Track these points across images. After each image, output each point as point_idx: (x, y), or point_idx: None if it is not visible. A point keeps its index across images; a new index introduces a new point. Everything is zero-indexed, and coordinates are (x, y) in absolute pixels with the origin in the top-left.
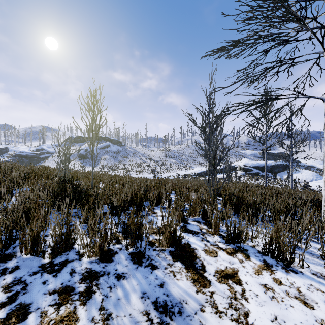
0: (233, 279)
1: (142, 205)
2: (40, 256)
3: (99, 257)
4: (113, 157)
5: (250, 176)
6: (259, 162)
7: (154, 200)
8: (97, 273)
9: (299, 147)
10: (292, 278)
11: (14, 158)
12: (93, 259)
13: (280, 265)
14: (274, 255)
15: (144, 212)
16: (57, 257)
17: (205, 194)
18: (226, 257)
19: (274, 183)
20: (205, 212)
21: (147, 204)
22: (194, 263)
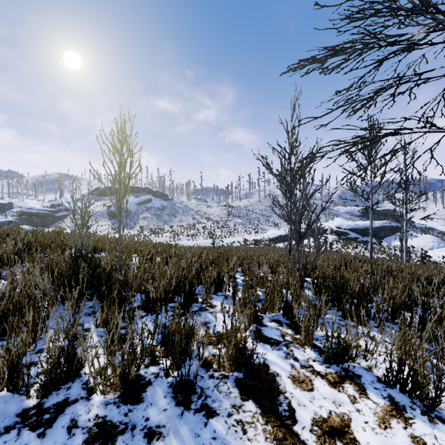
0: (344, 439)
1: (193, 295)
2: (23, 393)
3: (121, 393)
4: (156, 215)
5: (345, 243)
6: (358, 222)
7: (212, 287)
8: (114, 428)
9: (416, 203)
10: (442, 434)
11: (21, 217)
12: (111, 397)
13: (418, 406)
14: (406, 387)
15: (197, 305)
16: (51, 395)
17: (287, 274)
18: (327, 392)
19: (380, 252)
20: (289, 306)
21: (201, 290)
22: (276, 403)
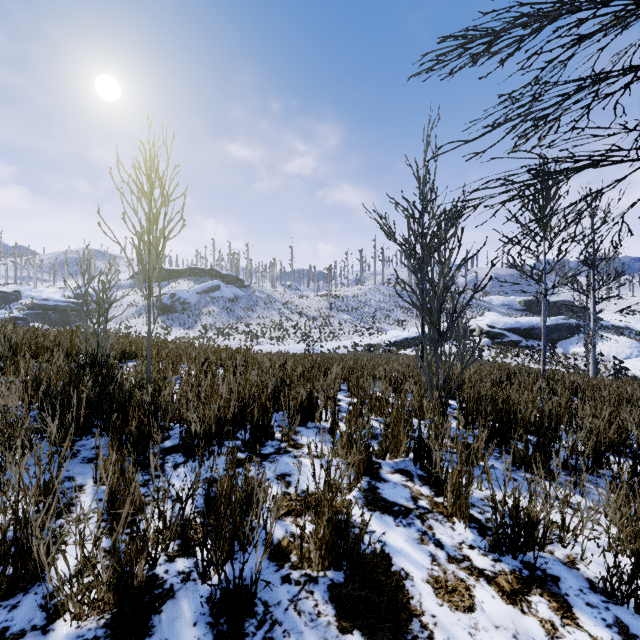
0: None
1: (267, 427)
2: None
3: (112, 617)
4: (226, 309)
5: (501, 349)
6: (520, 319)
7: (297, 415)
8: None
9: (610, 288)
10: None
11: (32, 312)
12: (90, 625)
13: None
14: None
15: (273, 444)
16: None
17: (418, 394)
18: (501, 613)
19: (552, 363)
20: (424, 447)
21: (282, 420)
22: (405, 639)
